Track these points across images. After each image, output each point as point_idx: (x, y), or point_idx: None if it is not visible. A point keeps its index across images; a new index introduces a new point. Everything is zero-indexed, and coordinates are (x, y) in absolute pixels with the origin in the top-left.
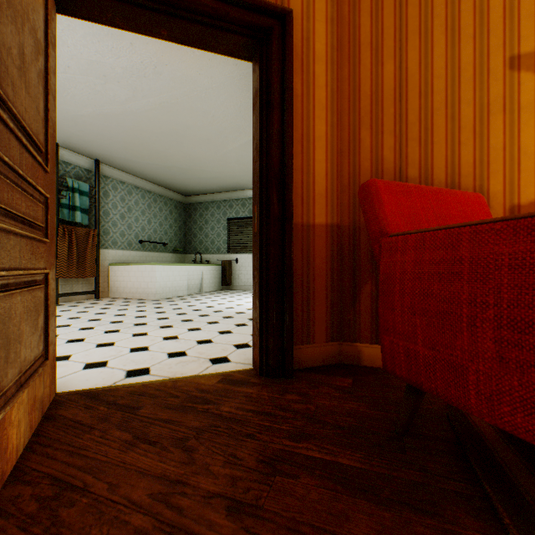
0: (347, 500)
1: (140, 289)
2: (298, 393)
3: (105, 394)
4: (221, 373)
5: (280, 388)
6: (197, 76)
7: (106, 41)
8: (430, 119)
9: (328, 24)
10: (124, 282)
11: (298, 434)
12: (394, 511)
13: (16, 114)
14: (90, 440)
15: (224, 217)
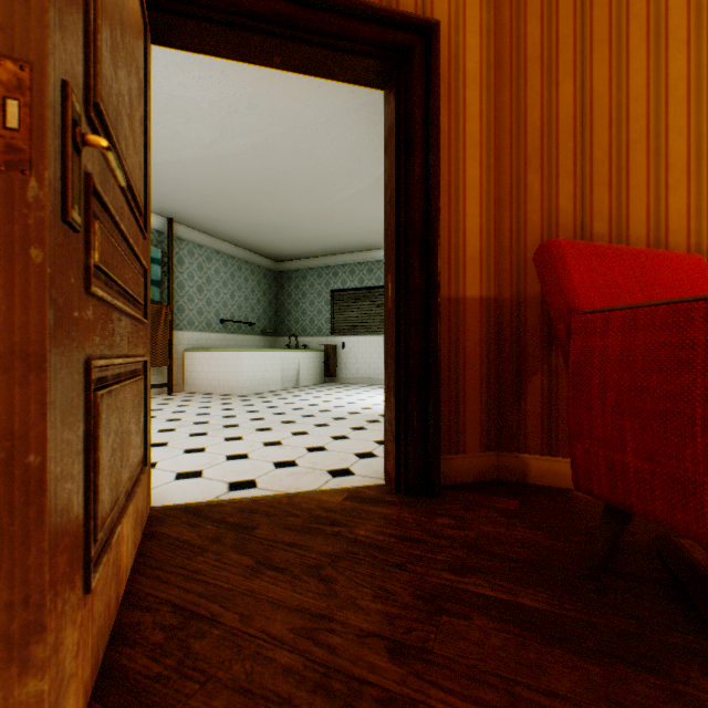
0: (538, 648)
1: (222, 382)
2: (449, 516)
3: (209, 511)
4: (346, 488)
5: (425, 509)
6: (302, 108)
7: (192, 70)
8: (624, 155)
9: (482, 36)
10: (203, 373)
11: (459, 566)
12: (602, 664)
13: (127, 172)
14: (205, 563)
15: (326, 289)
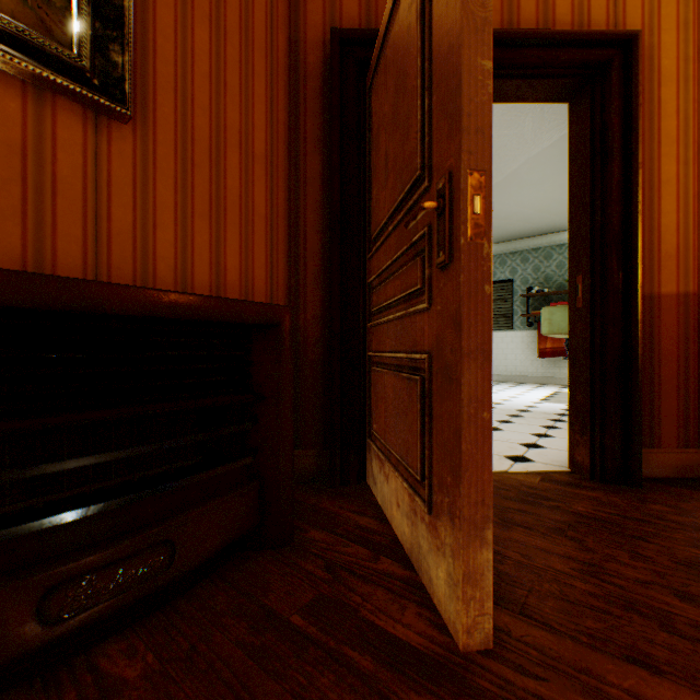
0: None
1: None
2: (663, 504)
3: None
4: (535, 472)
5: (632, 496)
6: None
7: None
8: None
9: (678, 31)
10: None
11: None
12: None
13: None
14: None
15: None
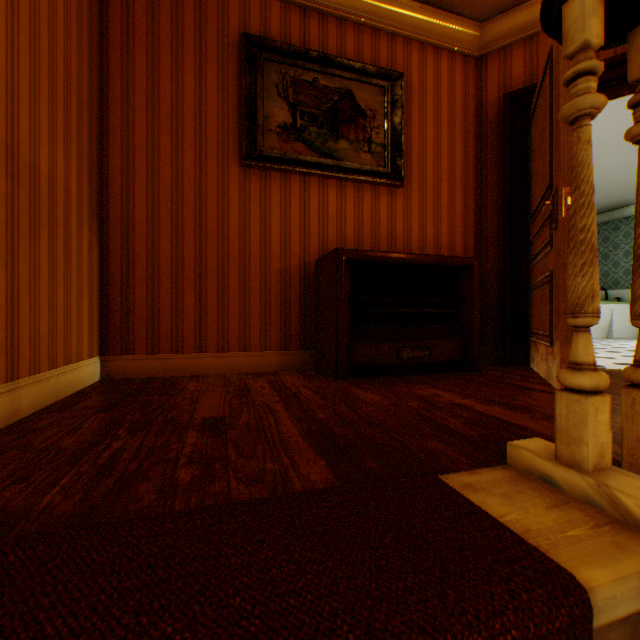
0: None
1: None
2: None
3: None
4: None
5: None
6: None
7: None
8: None
9: None
10: None
11: None
12: None
13: None
14: None
15: None
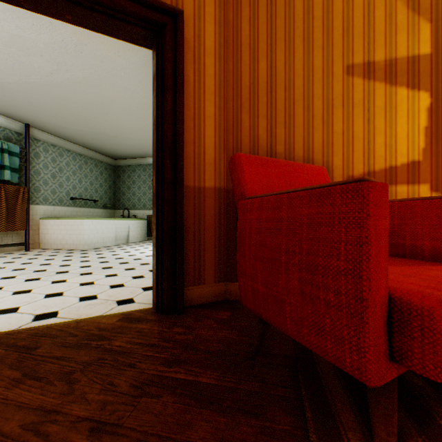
0: (195, 411)
1: (69, 241)
2: (183, 326)
3: (7, 338)
4: (123, 312)
5: (170, 323)
6: (116, 57)
7: (26, 18)
8: (292, 107)
9: (216, 25)
10: (55, 235)
11: (172, 360)
12: (229, 416)
13: None
14: None
15: (149, 179)
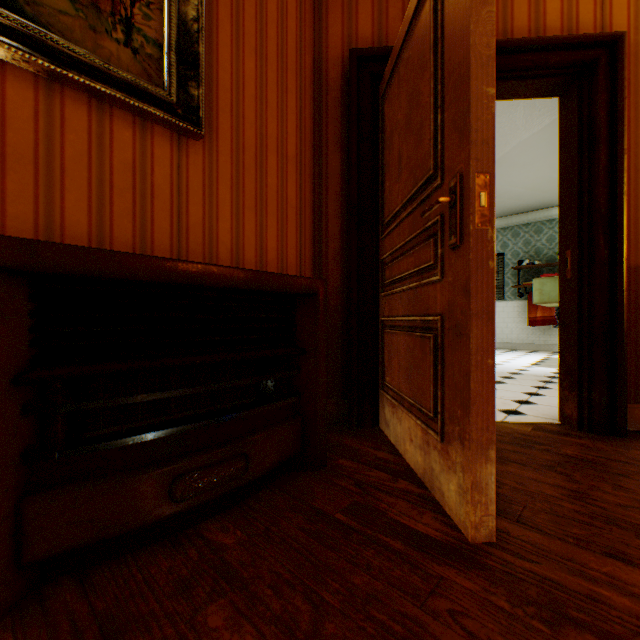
0: None
1: None
2: None
3: None
4: (527, 423)
5: (617, 444)
6: None
7: None
8: None
9: None
10: None
11: None
12: None
13: None
14: None
15: None
